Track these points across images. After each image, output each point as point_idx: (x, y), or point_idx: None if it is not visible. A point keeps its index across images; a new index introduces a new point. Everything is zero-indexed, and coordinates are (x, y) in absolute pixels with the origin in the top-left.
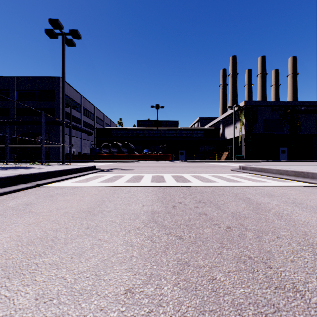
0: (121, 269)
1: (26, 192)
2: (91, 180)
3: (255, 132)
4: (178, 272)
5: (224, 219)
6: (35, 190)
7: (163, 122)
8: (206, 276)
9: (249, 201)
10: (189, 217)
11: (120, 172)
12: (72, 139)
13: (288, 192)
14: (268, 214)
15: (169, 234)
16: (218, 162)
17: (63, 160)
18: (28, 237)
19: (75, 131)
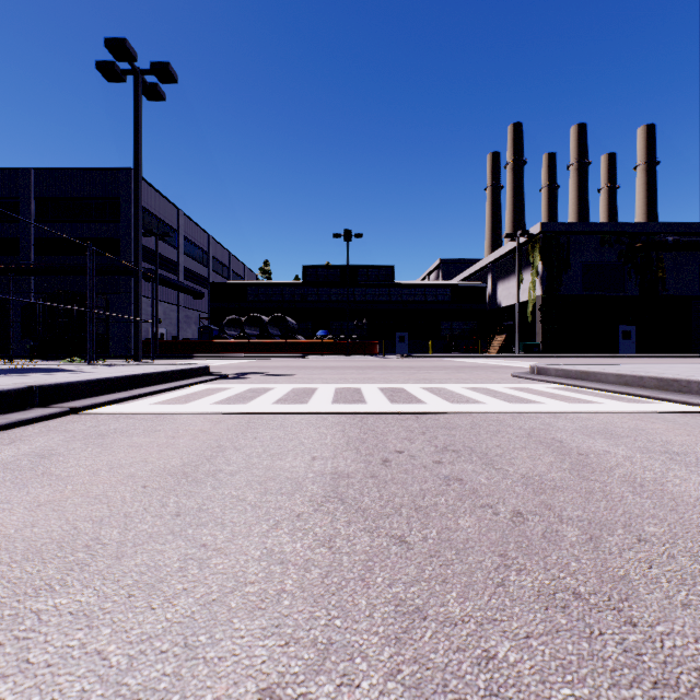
0: (252, 629)
1: (44, 426)
2: (197, 399)
3: (565, 291)
4: (398, 636)
5: (506, 493)
6: (66, 422)
7: (360, 270)
8: (471, 649)
9: (560, 448)
10: (423, 487)
11: (264, 380)
12: (159, 308)
13: (647, 426)
14: (609, 479)
15: (375, 531)
16: (483, 358)
17: (138, 353)
18: (29, 541)
19: (166, 290)
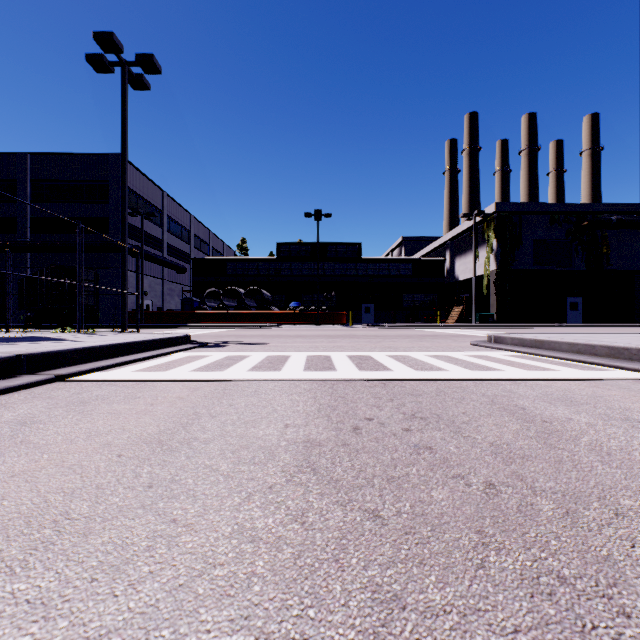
0: (219, 621)
1: (30, 393)
2: (177, 366)
3: (518, 265)
4: (376, 630)
5: (476, 462)
6: (51, 389)
7: (329, 247)
8: None
9: (524, 415)
10: (394, 456)
11: (241, 348)
12: (145, 282)
13: (604, 393)
14: (576, 448)
15: (348, 505)
16: (442, 327)
17: (124, 323)
18: None
19: (151, 265)
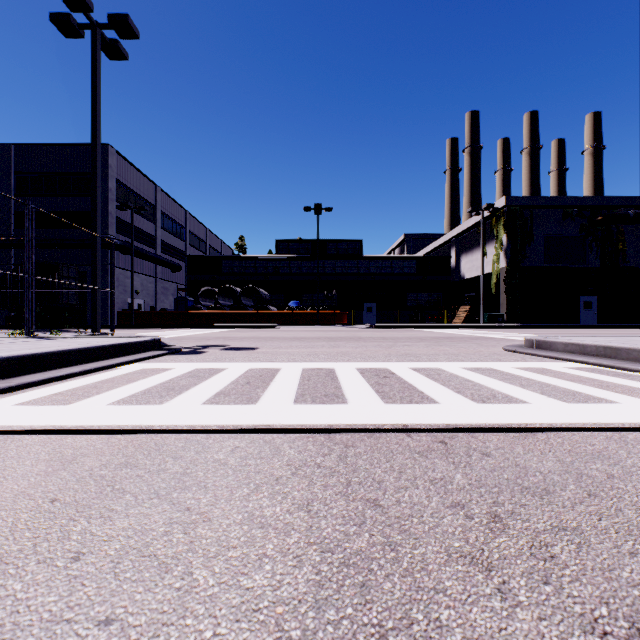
0: None
1: None
2: (101, 391)
3: (529, 263)
4: None
5: None
6: None
7: (330, 244)
8: None
9: None
10: None
11: (220, 355)
12: (136, 280)
13: None
14: None
15: None
16: (451, 328)
17: (95, 324)
18: None
19: (143, 262)
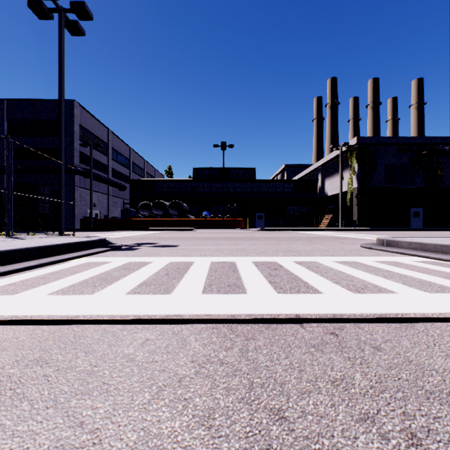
0: None
1: None
2: (47, 282)
3: (373, 184)
4: None
5: None
6: None
7: (232, 171)
8: None
9: None
10: None
11: (149, 251)
12: (94, 196)
13: None
14: None
15: None
16: (318, 230)
17: (61, 227)
18: None
19: (99, 184)
